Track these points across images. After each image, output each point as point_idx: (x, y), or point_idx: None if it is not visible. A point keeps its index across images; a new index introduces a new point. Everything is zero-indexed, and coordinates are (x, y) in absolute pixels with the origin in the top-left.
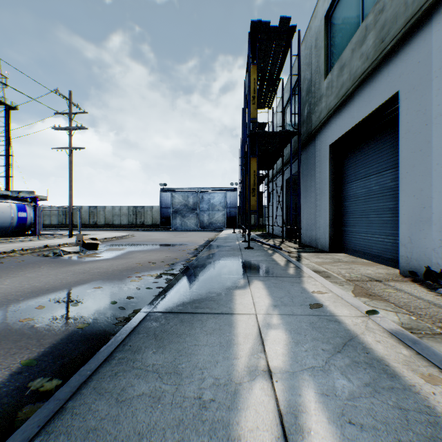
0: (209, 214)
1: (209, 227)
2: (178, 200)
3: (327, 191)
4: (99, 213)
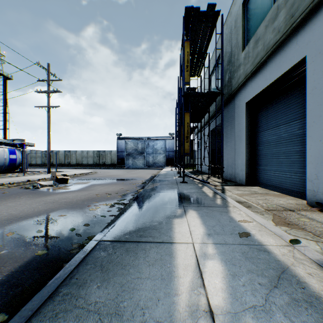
0: (153, 156)
1: (153, 166)
2: (130, 146)
3: (244, 138)
4: (72, 156)
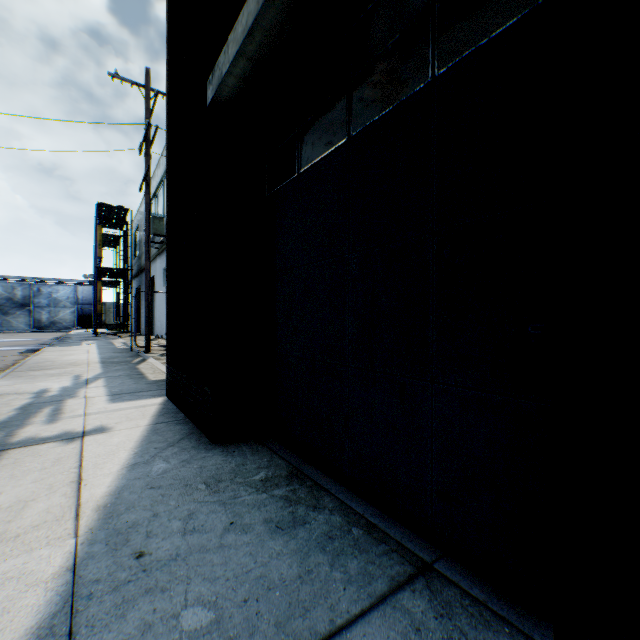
0: (52, 311)
1: (52, 328)
2: None
3: None
4: None
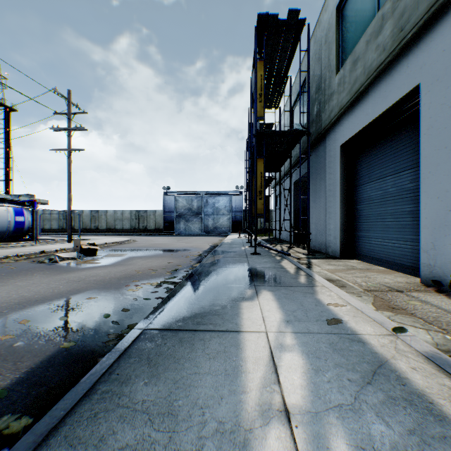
0: (214, 218)
1: (214, 232)
2: (182, 204)
3: (339, 194)
4: (101, 218)
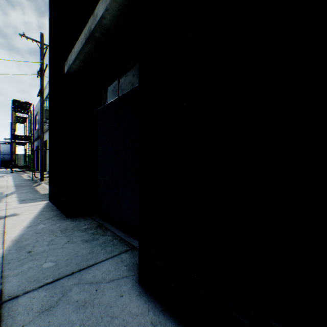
0: None
1: None
2: None
3: None
4: None
